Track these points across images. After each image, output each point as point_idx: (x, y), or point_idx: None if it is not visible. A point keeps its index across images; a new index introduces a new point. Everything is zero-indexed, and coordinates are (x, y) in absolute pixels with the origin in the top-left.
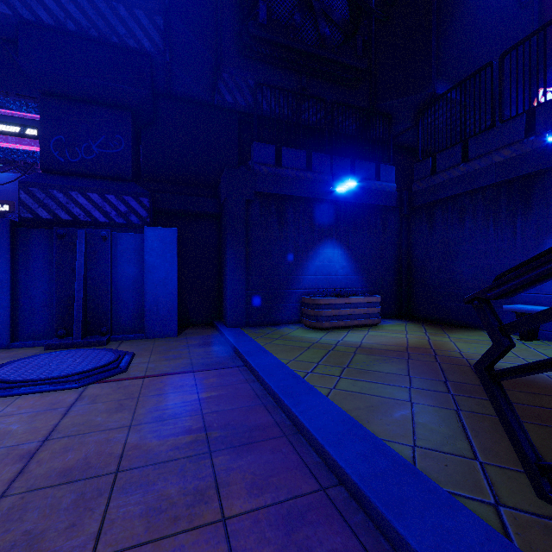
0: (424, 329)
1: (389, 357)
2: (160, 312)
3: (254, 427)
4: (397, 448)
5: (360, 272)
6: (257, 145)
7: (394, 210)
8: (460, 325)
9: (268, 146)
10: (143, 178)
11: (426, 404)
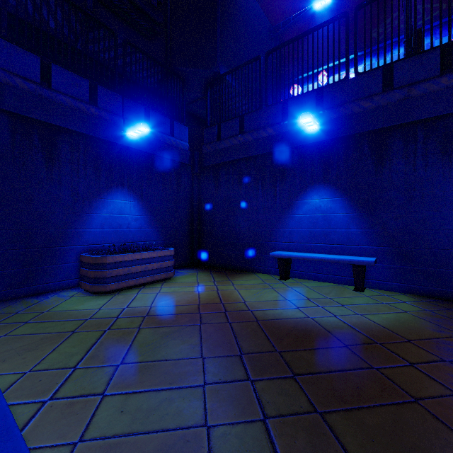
0: (213, 277)
1: (180, 326)
2: None
3: None
4: None
5: (155, 224)
6: (6, 45)
7: (187, 167)
8: (238, 270)
9: (28, 53)
10: None
11: (227, 424)
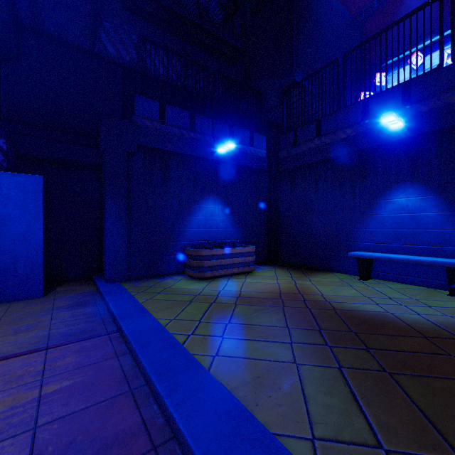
0: (290, 273)
1: (267, 306)
2: (20, 271)
3: (112, 440)
4: (295, 447)
5: (237, 225)
6: (140, 98)
7: (265, 172)
8: (315, 268)
9: (152, 101)
10: (4, 119)
11: (311, 365)
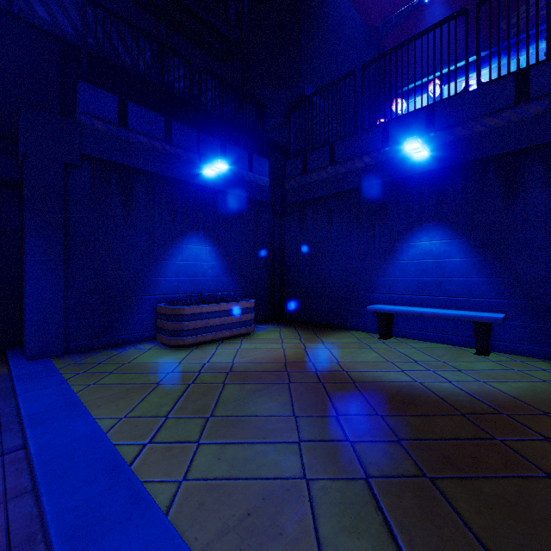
0: (298, 334)
1: (267, 384)
2: None
3: None
4: None
5: (232, 272)
6: (86, 87)
7: (268, 206)
8: (328, 326)
9: (106, 93)
10: None
11: (327, 478)
